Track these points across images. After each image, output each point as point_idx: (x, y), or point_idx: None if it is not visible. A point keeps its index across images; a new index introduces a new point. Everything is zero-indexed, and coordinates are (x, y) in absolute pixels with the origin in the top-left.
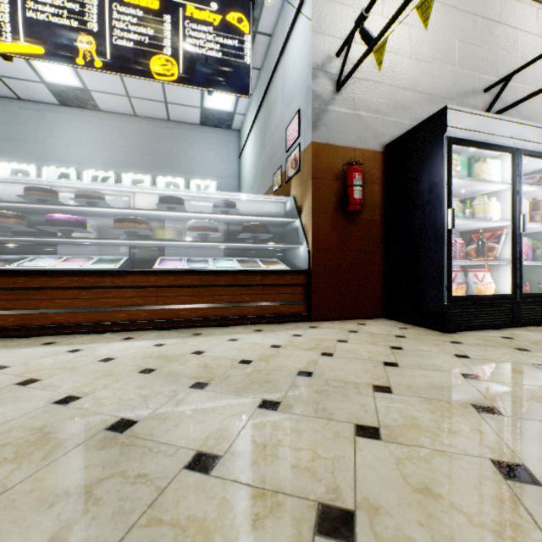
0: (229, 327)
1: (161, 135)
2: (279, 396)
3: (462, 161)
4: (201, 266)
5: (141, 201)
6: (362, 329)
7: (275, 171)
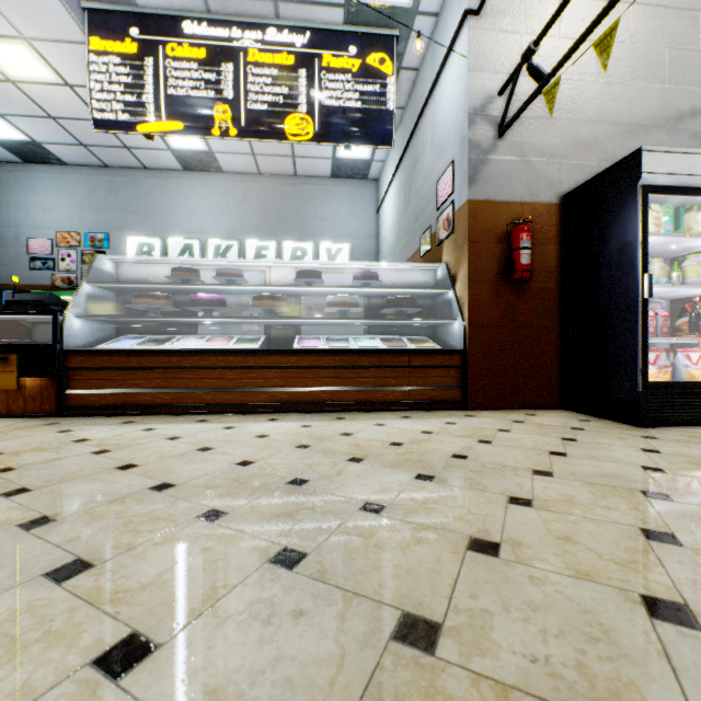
0: (372, 412)
1: (287, 193)
2: (433, 472)
3: (666, 212)
4: (342, 345)
5: (277, 275)
6: (529, 419)
7: (423, 232)
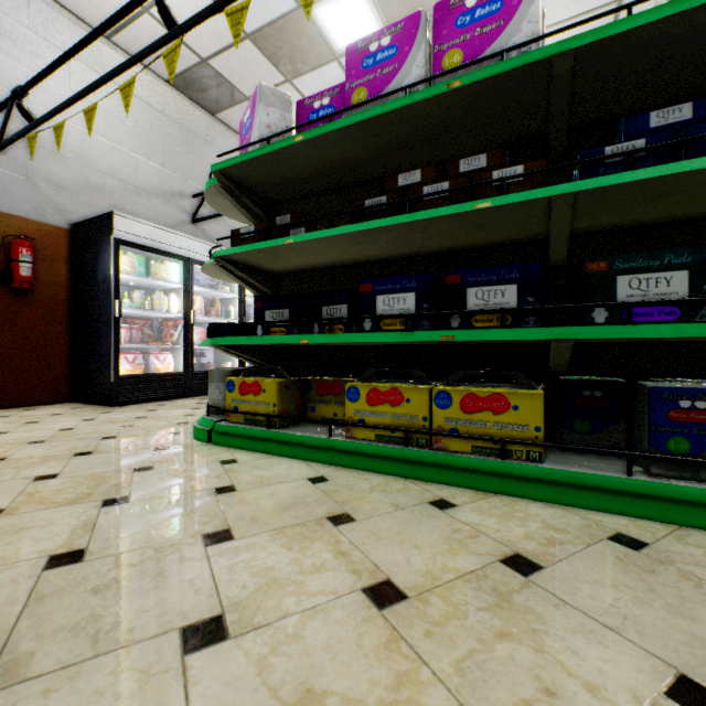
0: None
1: None
2: None
3: (141, 259)
4: None
5: None
6: (21, 413)
7: None
